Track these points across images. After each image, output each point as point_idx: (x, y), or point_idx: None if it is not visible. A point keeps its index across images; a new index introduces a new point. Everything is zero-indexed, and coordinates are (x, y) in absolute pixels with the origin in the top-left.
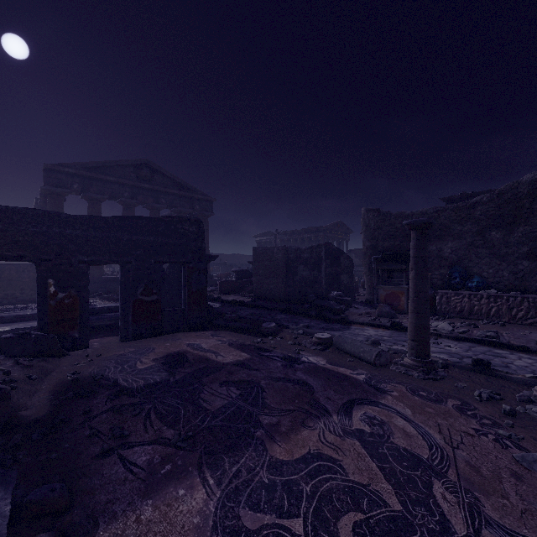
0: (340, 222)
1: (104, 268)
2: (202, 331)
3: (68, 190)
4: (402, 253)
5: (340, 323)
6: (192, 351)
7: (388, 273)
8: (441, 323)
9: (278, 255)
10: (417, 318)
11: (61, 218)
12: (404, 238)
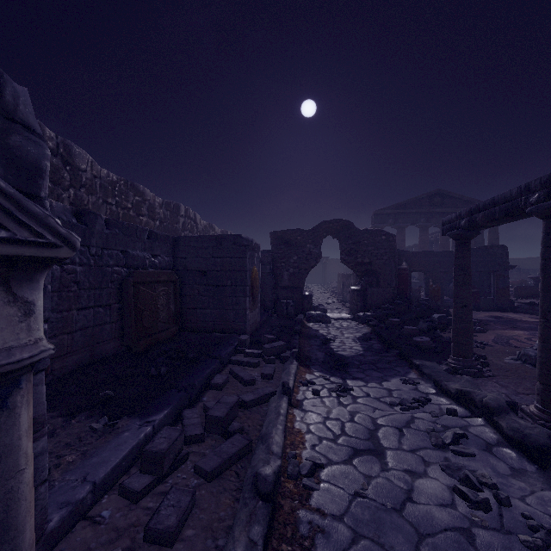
0: None
1: None
2: (507, 312)
3: (386, 224)
4: None
5: None
6: (504, 316)
7: None
8: None
9: None
10: None
11: (433, 253)
12: None
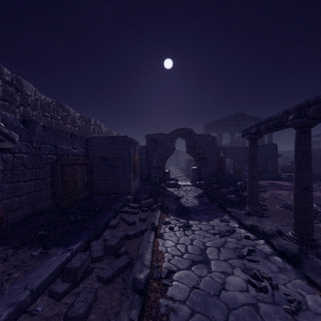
0: None
1: None
2: (277, 181)
3: (212, 131)
4: None
5: None
6: (275, 183)
7: None
8: None
9: (319, 153)
10: None
11: (238, 148)
12: None
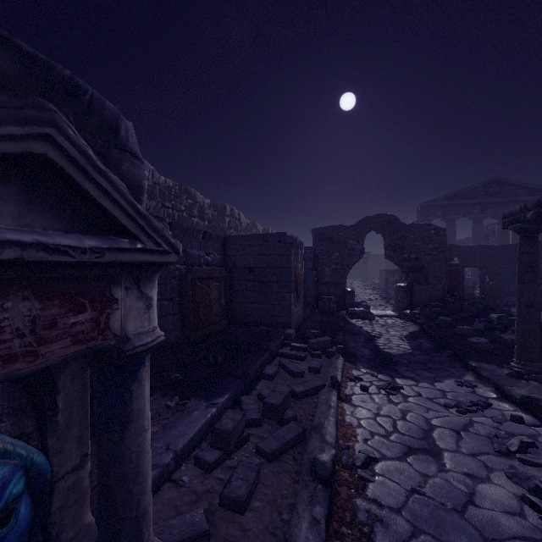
0: None
1: None
2: None
3: (433, 217)
4: None
5: None
6: None
7: None
8: None
9: None
10: None
11: (490, 248)
12: None
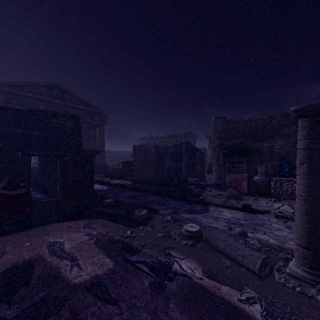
0: (190, 131)
1: (32, 159)
2: (77, 221)
3: None
4: (243, 149)
5: (199, 204)
6: (46, 259)
7: (232, 164)
8: (281, 205)
9: (151, 151)
10: (311, 222)
11: None
12: (243, 138)
